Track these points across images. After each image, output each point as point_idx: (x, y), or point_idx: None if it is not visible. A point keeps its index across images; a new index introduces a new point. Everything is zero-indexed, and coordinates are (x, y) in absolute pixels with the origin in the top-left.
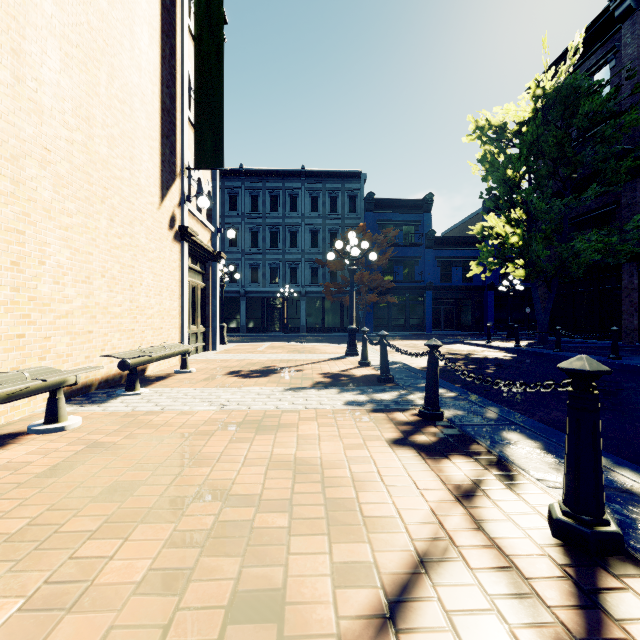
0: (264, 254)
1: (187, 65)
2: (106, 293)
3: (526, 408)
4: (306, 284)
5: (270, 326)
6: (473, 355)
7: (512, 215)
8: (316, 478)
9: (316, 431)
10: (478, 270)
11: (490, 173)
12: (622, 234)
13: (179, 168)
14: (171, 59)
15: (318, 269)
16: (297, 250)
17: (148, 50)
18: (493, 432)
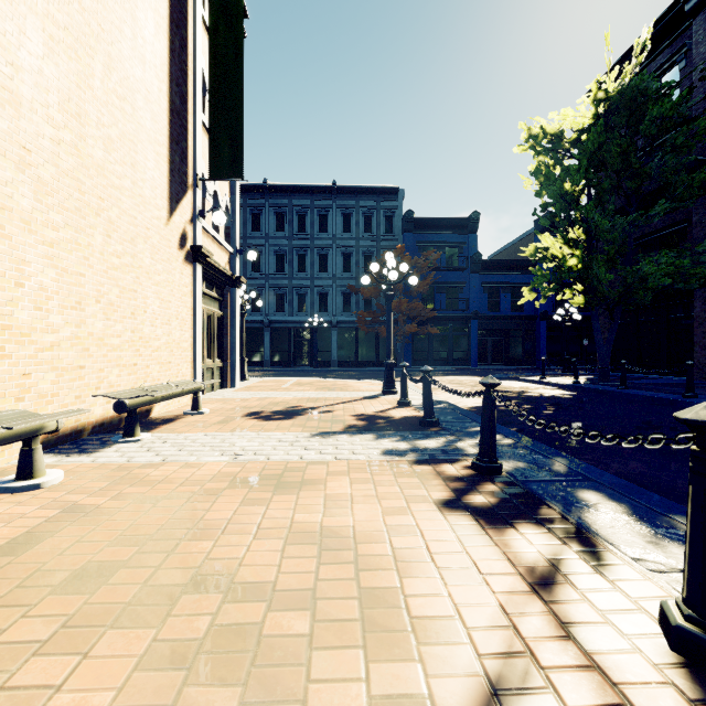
0: (290, 279)
1: (201, 61)
2: (102, 321)
3: (597, 458)
4: (337, 313)
5: (297, 360)
6: (527, 393)
7: (569, 235)
8: (348, 556)
9: (348, 489)
10: (531, 297)
11: (545, 187)
12: (694, 256)
13: (191, 179)
14: (182, 53)
15: (351, 296)
16: (327, 275)
17: (154, 40)
18: (565, 491)
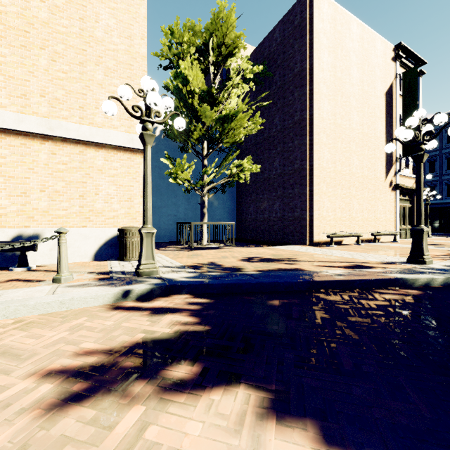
0: None
1: (398, 114)
2: (367, 214)
3: None
4: None
5: None
6: None
7: None
8: None
9: None
10: None
11: None
12: None
13: (394, 160)
14: (390, 120)
15: None
16: None
17: (380, 128)
18: None
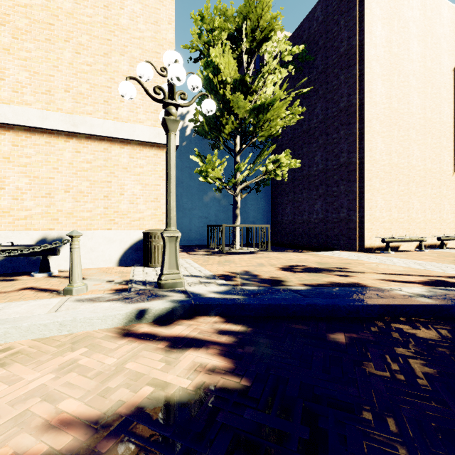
0: None
1: None
2: (430, 215)
3: None
4: None
5: None
6: None
7: None
8: None
9: None
10: None
11: None
12: None
13: None
14: None
15: None
16: None
17: (447, 111)
18: None
